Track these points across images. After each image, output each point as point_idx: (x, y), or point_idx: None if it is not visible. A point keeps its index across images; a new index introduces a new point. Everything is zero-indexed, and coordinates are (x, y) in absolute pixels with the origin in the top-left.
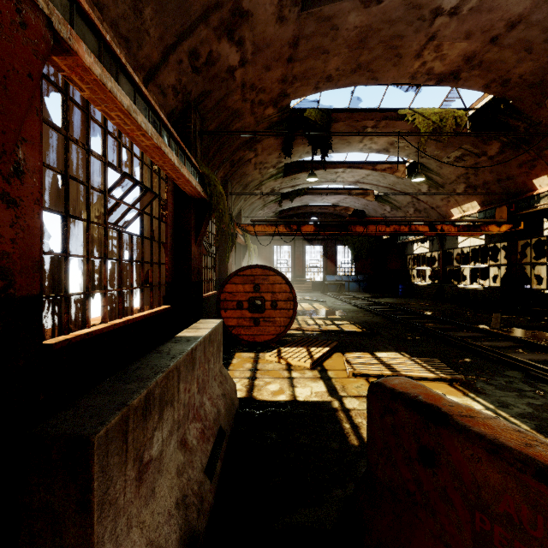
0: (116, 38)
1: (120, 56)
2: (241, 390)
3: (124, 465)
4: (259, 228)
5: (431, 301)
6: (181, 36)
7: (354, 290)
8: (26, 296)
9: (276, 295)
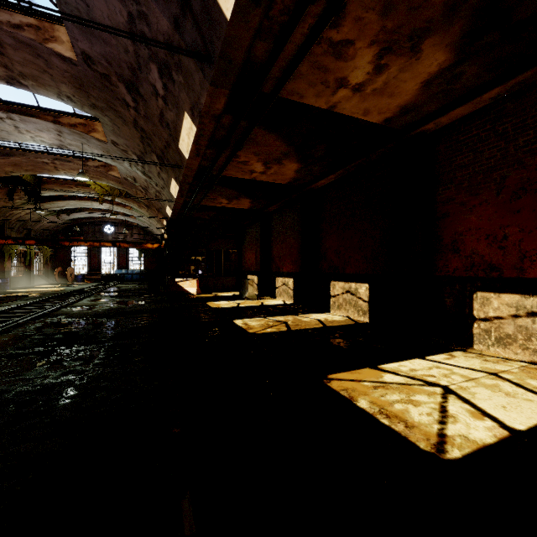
0: None
1: None
2: None
3: None
4: None
5: None
6: None
7: (136, 280)
8: None
9: None
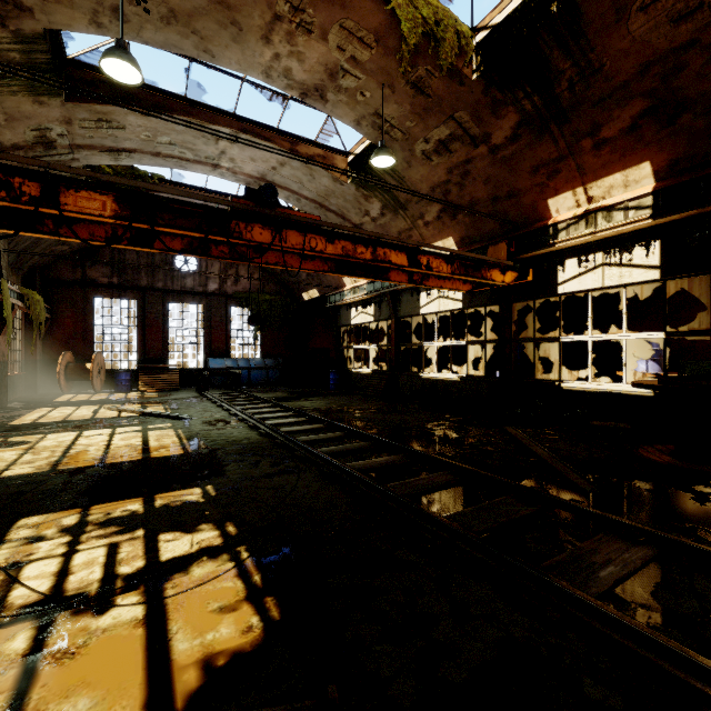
0: None
1: None
2: None
3: None
4: None
5: (383, 401)
6: None
7: (258, 383)
8: None
9: None
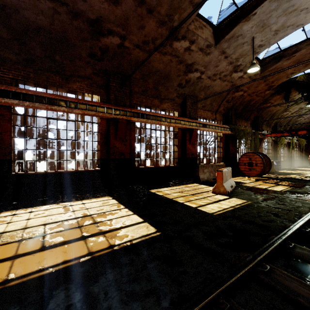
0: (208, 111)
1: (206, 123)
2: None
3: (201, 169)
4: (273, 135)
5: None
6: (222, 101)
7: None
8: (195, 157)
9: (256, 162)
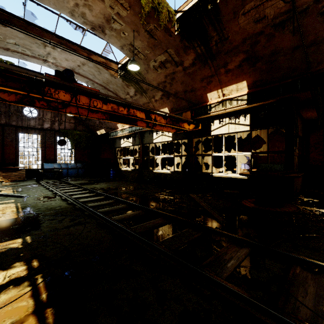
0: None
1: None
2: None
3: None
4: None
5: (136, 183)
6: None
7: (72, 176)
8: None
9: None
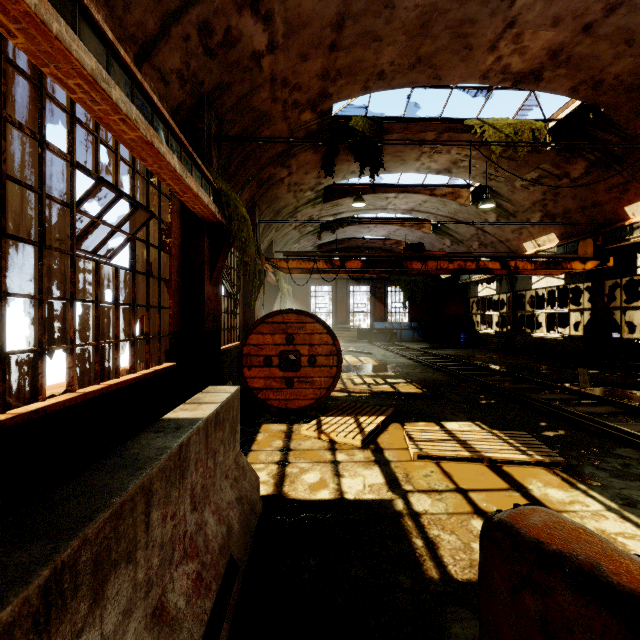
0: None
1: None
2: (266, 483)
3: None
4: (294, 263)
5: (499, 353)
6: None
7: (407, 340)
8: None
9: (314, 349)
